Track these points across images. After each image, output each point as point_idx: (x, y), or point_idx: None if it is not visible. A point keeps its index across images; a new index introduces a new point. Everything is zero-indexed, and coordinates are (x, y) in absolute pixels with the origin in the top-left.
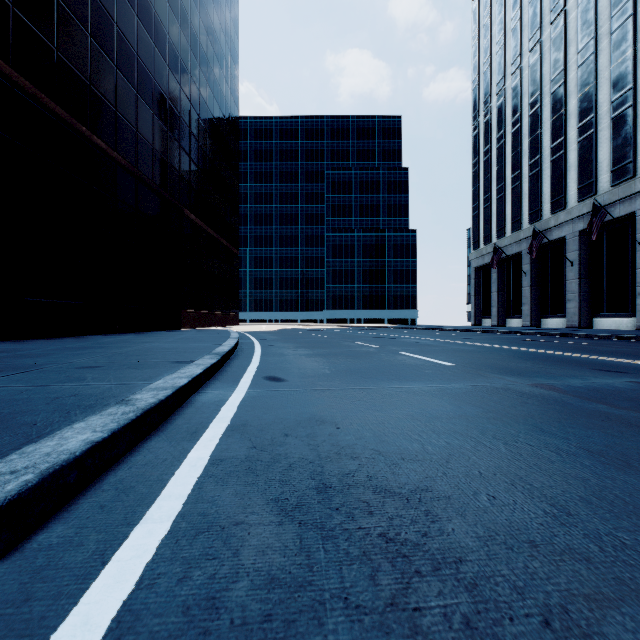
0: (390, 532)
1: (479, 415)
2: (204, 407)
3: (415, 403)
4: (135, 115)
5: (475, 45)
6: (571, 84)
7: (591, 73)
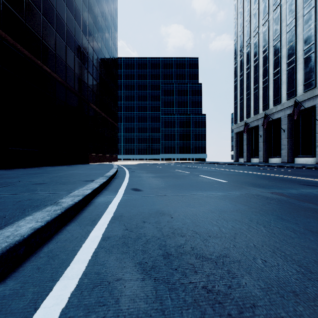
0: (209, 285)
1: (247, 210)
2: (99, 205)
3: (211, 203)
4: (65, 55)
5: (235, 22)
6: (283, 41)
7: (293, 36)
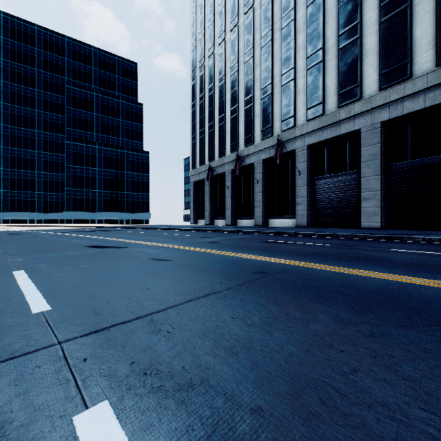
0: None
1: None
2: None
3: None
4: None
5: (193, 18)
6: (257, 59)
7: (270, 53)
